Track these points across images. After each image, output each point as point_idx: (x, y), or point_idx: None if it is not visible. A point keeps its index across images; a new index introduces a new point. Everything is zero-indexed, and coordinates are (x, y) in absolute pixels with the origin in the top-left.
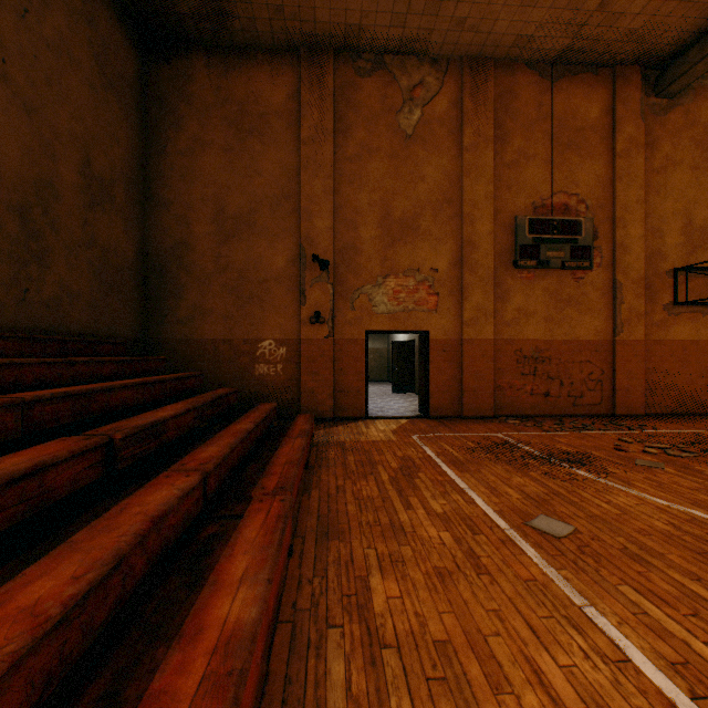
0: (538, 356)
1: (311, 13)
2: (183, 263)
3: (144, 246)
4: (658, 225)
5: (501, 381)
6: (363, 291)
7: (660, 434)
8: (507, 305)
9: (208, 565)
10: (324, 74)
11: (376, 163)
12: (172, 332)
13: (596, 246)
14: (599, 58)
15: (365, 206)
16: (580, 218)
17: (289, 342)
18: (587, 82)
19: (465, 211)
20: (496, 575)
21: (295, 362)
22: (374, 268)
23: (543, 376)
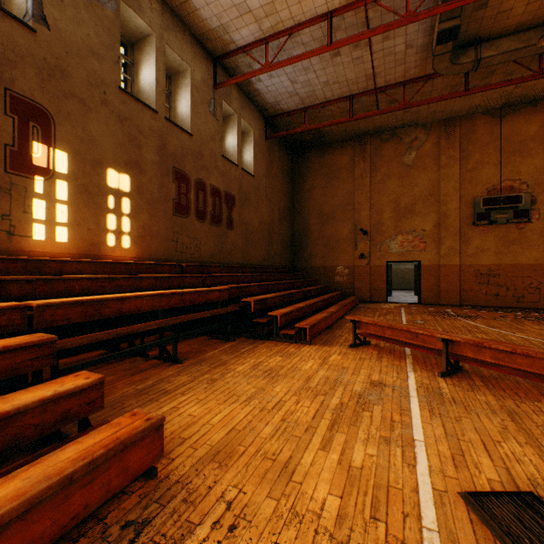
0: (490, 273)
1: (358, 128)
2: (306, 236)
3: (292, 230)
4: None
5: (465, 286)
6: (384, 243)
7: None
8: (468, 246)
9: None
10: (365, 146)
11: (391, 182)
12: (302, 263)
13: (535, 208)
14: (533, 99)
15: (385, 203)
16: (520, 193)
17: (349, 267)
18: (528, 112)
19: (441, 199)
20: None
21: (352, 276)
22: (390, 231)
23: (494, 285)
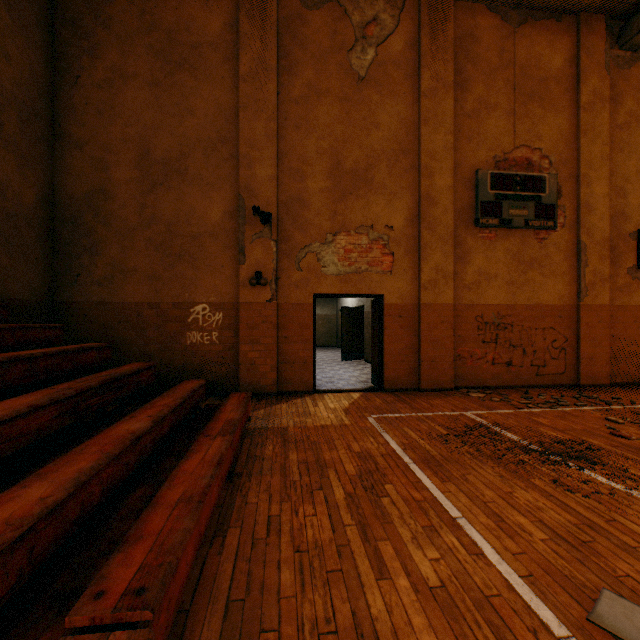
0: (500, 323)
1: None
2: (99, 214)
3: (51, 192)
4: (622, 184)
5: (461, 349)
6: (310, 249)
7: None
8: (467, 267)
9: None
10: (266, 2)
11: (325, 106)
12: (86, 294)
13: (560, 204)
14: (564, 1)
15: (313, 154)
16: (544, 174)
17: (226, 306)
18: (551, 29)
19: (423, 163)
20: None
21: (233, 329)
22: (323, 223)
23: (505, 344)
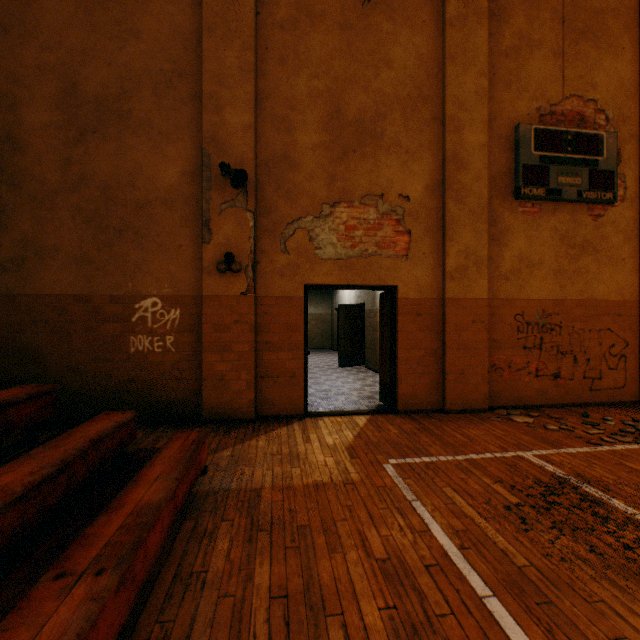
0: (545, 323)
1: None
2: (4, 171)
3: None
4: None
5: (497, 357)
6: (300, 225)
7: None
8: (504, 251)
9: None
10: None
11: (320, 34)
12: None
13: (619, 172)
14: None
15: (304, 97)
16: (601, 132)
17: (185, 301)
18: None
19: (448, 113)
20: None
21: (195, 332)
22: (317, 190)
23: (552, 350)
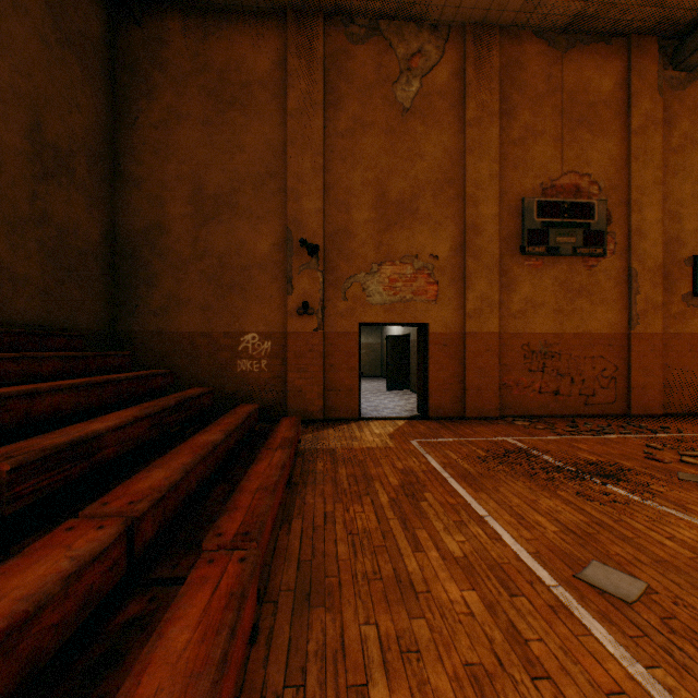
0: (547, 351)
1: None
2: (156, 248)
3: (112, 228)
4: (676, 208)
5: (507, 378)
6: (356, 279)
7: (689, 438)
8: (513, 296)
9: (104, 697)
10: (313, 40)
11: (371, 138)
12: (144, 324)
13: (610, 231)
14: (613, 25)
15: (358, 186)
16: (592, 200)
17: (274, 335)
18: (600, 53)
19: (467, 192)
20: (560, 682)
21: (281, 357)
22: (368, 254)
23: (553, 373)
